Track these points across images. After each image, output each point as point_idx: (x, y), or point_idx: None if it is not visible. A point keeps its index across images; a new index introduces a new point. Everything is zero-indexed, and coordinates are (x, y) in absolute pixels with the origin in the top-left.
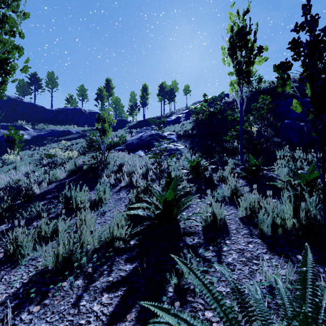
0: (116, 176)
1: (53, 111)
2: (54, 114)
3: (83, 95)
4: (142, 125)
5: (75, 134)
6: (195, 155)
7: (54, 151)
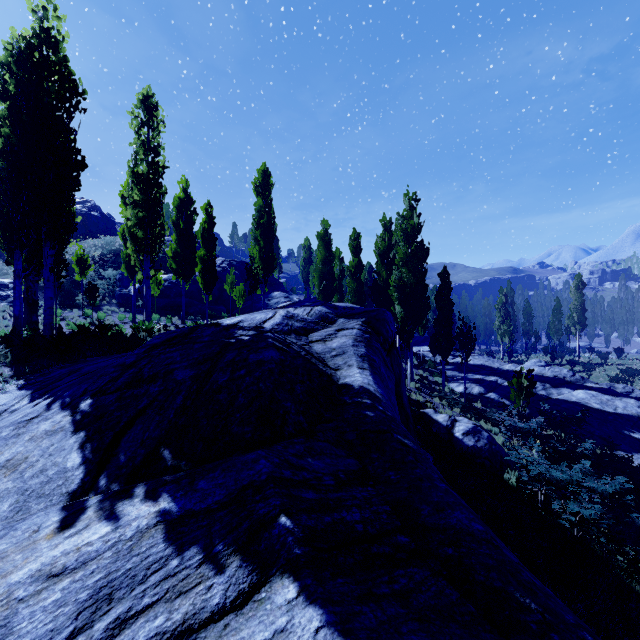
0: None
1: None
2: None
3: None
4: None
5: None
6: None
7: None
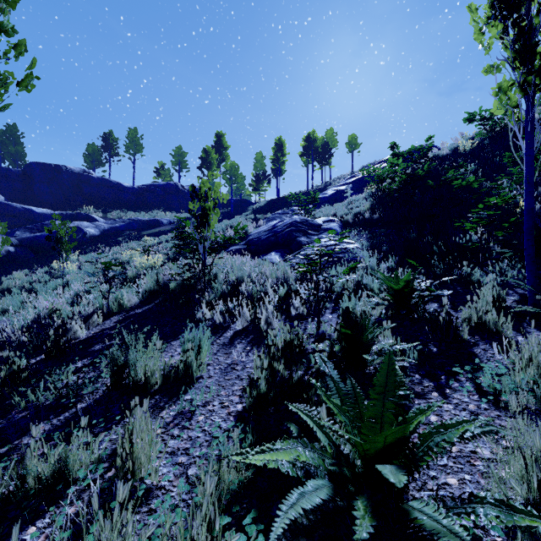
0: (227, 306)
1: (135, 190)
2: (136, 194)
3: (180, 163)
4: (276, 206)
5: (167, 225)
6: (385, 261)
7: (128, 254)
